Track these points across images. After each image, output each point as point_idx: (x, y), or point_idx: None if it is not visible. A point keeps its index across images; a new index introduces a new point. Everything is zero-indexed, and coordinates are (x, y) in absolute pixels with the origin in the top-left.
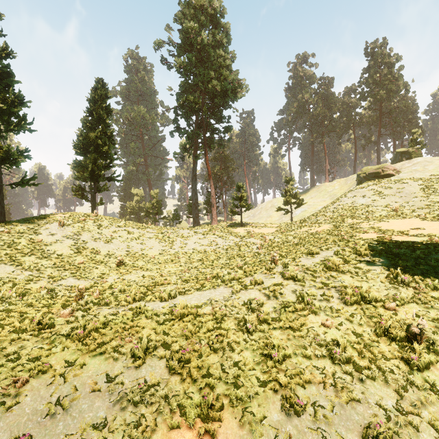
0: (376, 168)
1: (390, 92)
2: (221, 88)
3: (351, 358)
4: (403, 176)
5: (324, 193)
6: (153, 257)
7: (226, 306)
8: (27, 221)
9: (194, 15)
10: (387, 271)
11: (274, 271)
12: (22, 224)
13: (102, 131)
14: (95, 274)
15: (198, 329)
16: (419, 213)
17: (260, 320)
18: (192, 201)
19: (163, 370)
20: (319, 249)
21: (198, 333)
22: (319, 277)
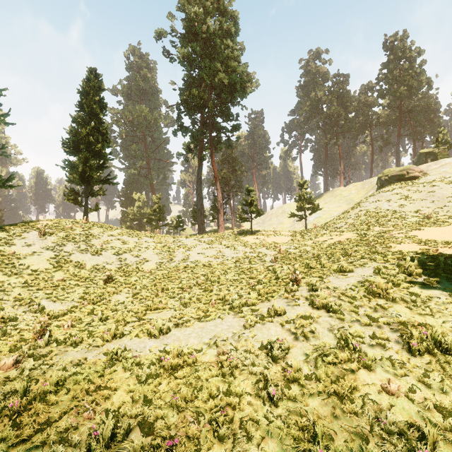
0: (400, 170)
1: (411, 88)
2: (228, 82)
3: None
4: (432, 178)
5: (339, 198)
6: (149, 272)
7: (237, 350)
8: (1, 230)
9: (199, 1)
10: None
11: (298, 296)
12: None
13: (95, 127)
14: (75, 293)
15: (196, 393)
16: None
17: (288, 379)
18: (197, 206)
19: None
20: (351, 265)
21: (196, 402)
22: (362, 306)
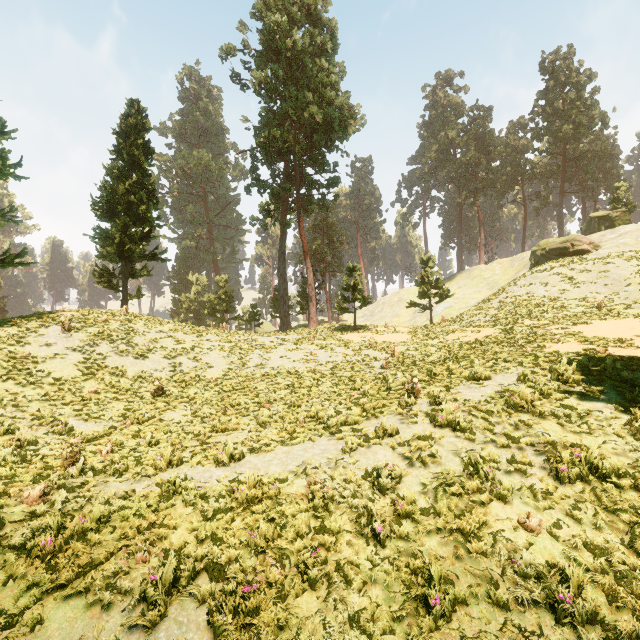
0: (563, 241)
1: (579, 127)
2: (323, 118)
3: (595, 610)
4: (606, 253)
5: (478, 280)
6: (213, 381)
7: (333, 480)
8: (10, 324)
9: (282, 6)
10: (623, 413)
11: (416, 411)
12: (1, 328)
13: (137, 182)
14: (114, 410)
15: (280, 532)
16: (639, 310)
17: (399, 513)
18: (279, 292)
19: (203, 635)
20: (488, 370)
21: (279, 542)
22: (500, 424)
